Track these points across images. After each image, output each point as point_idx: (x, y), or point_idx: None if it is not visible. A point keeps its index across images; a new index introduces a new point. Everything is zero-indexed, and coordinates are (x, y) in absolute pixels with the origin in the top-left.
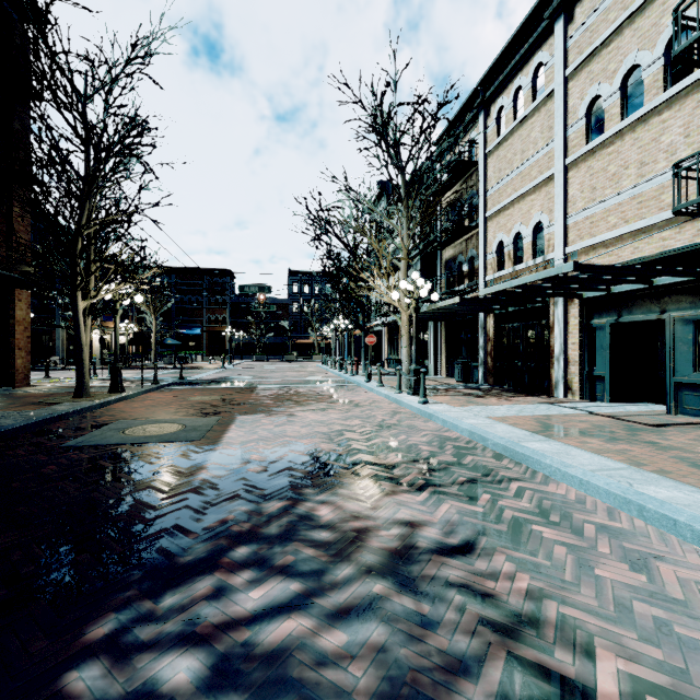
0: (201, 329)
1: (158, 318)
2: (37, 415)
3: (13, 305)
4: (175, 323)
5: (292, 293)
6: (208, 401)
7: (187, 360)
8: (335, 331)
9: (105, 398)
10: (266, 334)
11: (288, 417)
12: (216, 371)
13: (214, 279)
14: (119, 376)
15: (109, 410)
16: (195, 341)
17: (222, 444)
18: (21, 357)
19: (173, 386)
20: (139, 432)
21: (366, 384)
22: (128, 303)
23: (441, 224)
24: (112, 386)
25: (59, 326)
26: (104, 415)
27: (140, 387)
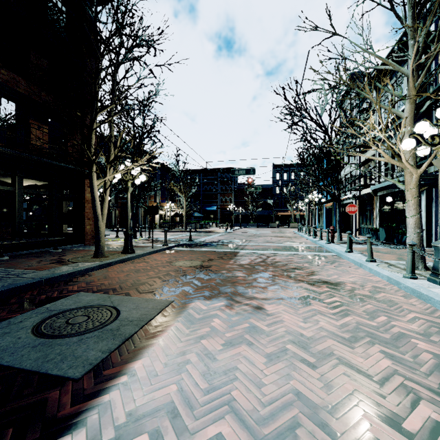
0: (217, 207)
1: (192, 201)
2: (28, 278)
3: (84, 190)
4: (202, 203)
5: (275, 180)
6: (185, 269)
7: (206, 226)
8: (308, 205)
9: (110, 259)
10: (257, 209)
11: (252, 314)
12: (219, 234)
13: (224, 174)
14: (129, 240)
15: (99, 273)
16: (213, 214)
17: (88, 417)
18: (89, 224)
19: (178, 247)
20: (54, 325)
21: (350, 256)
22: (139, 183)
23: (436, 82)
24: (124, 248)
25: (140, 206)
26: (85, 280)
27: (151, 248)
